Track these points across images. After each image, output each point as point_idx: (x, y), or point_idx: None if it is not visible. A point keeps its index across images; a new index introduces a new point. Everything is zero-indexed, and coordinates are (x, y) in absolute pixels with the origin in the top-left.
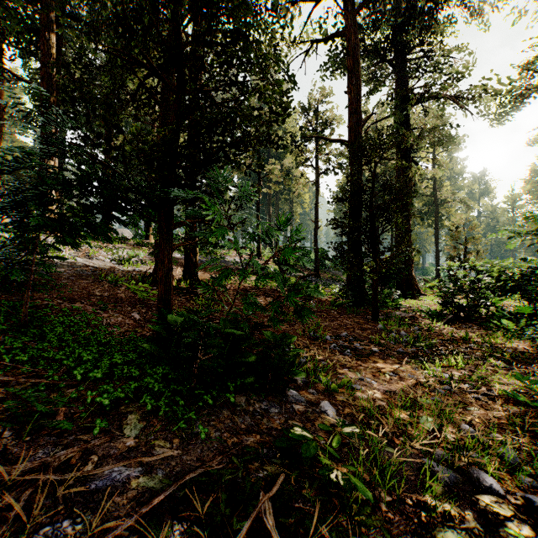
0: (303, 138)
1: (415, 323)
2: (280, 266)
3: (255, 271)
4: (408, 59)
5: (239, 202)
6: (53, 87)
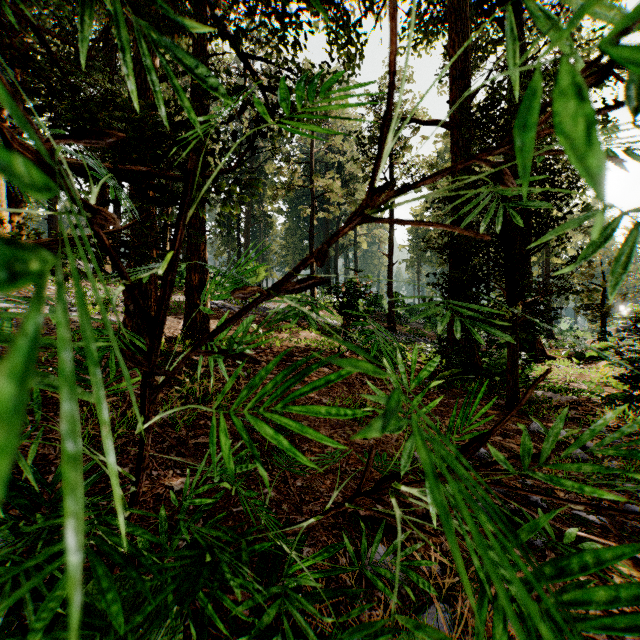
0: (373, 141)
1: (596, 418)
2: (344, 316)
3: (306, 322)
4: (525, 19)
5: (288, 235)
6: (5, 50)
